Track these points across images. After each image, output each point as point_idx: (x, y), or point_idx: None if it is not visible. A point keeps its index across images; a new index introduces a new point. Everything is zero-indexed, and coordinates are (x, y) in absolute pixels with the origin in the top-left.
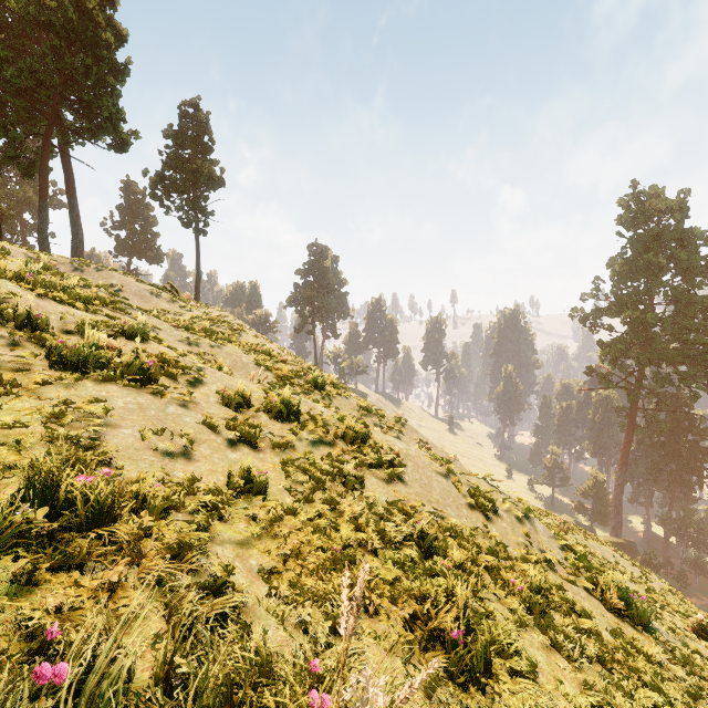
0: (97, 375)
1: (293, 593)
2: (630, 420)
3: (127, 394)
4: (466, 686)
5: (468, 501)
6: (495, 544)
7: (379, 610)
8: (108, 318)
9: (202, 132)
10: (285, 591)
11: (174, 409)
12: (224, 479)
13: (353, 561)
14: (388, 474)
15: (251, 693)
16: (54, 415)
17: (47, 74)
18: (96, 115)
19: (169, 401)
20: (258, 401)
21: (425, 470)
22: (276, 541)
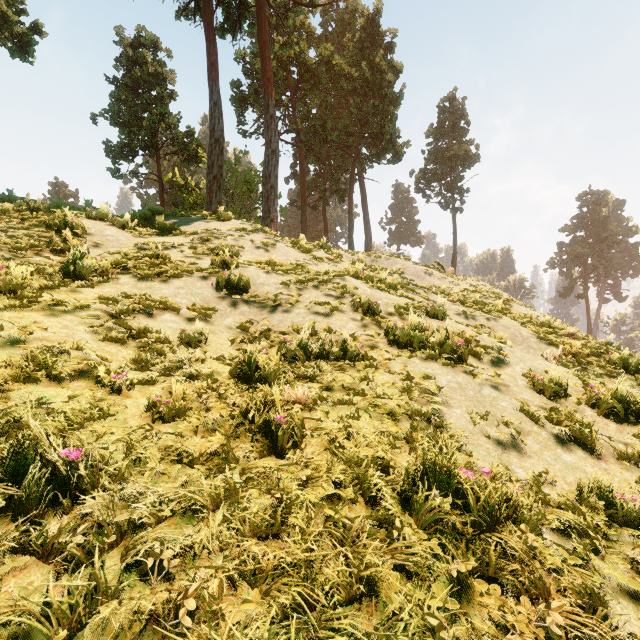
0: (420, 353)
1: None
2: None
3: (446, 372)
4: None
5: None
6: None
7: None
8: (407, 298)
9: (458, 118)
10: None
11: (488, 391)
12: (568, 489)
13: None
14: None
15: None
16: (404, 389)
17: (351, 126)
18: (380, 141)
19: (481, 381)
20: (572, 388)
21: None
22: None
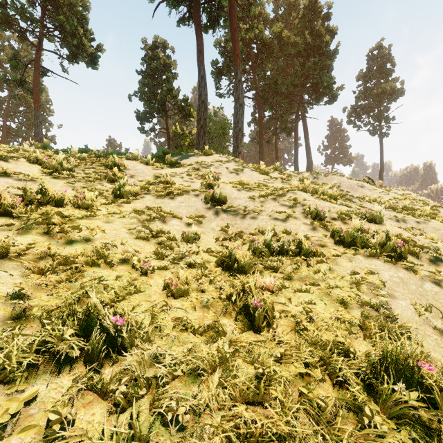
0: (363, 251)
1: None
2: None
3: (388, 268)
4: None
5: None
6: None
7: None
8: (346, 206)
9: (385, 62)
10: None
11: (429, 286)
12: None
13: None
14: None
15: None
16: (353, 282)
17: (296, 80)
18: (319, 88)
19: (421, 277)
20: None
21: None
22: None
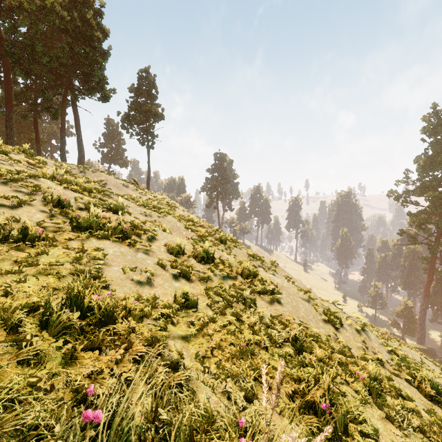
0: (98, 235)
1: (218, 373)
2: (431, 266)
3: (115, 246)
4: (331, 441)
5: (323, 318)
6: (342, 347)
7: (272, 386)
8: (101, 200)
9: (151, 87)
10: (214, 371)
11: (141, 255)
12: (171, 299)
13: (253, 354)
14: (271, 298)
15: (204, 436)
16: (76, 258)
17: (64, 59)
18: (92, 81)
19: (138, 250)
20: (189, 250)
21: (294, 297)
22: (205, 339)
